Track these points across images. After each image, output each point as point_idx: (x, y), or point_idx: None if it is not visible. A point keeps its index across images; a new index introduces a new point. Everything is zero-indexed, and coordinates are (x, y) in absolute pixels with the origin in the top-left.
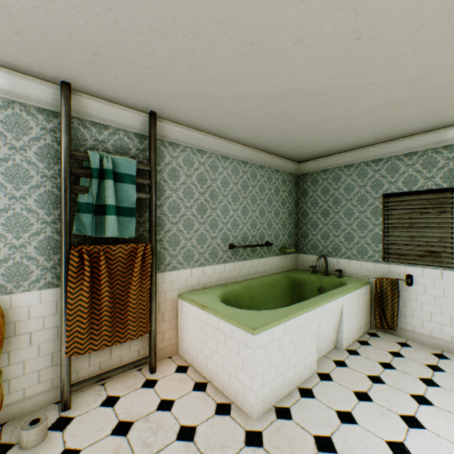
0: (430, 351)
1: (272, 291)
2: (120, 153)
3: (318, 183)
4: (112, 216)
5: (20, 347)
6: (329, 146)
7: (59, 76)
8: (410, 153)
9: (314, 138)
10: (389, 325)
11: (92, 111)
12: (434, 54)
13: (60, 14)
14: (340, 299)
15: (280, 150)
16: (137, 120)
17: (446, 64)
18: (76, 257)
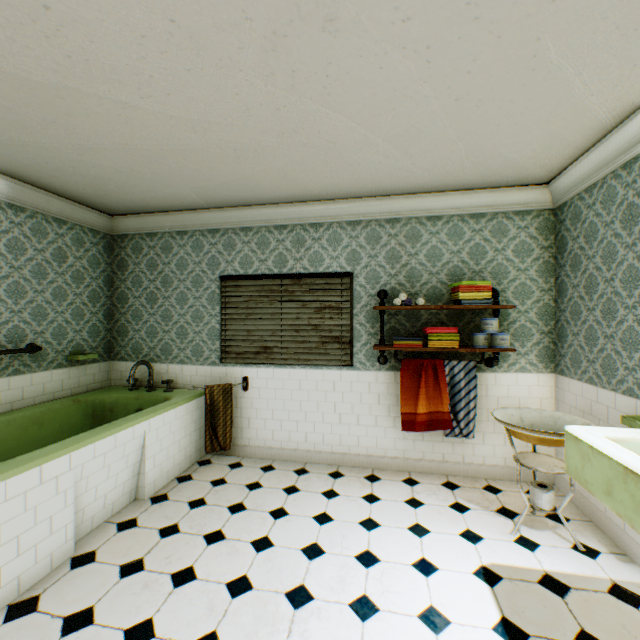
0: (262, 465)
1: (39, 433)
2: None
3: (143, 252)
4: None
5: None
6: (145, 197)
7: None
8: (247, 228)
9: (108, 177)
10: (223, 445)
11: None
12: (195, 94)
13: None
14: (140, 426)
15: (56, 185)
16: None
17: (220, 115)
18: None
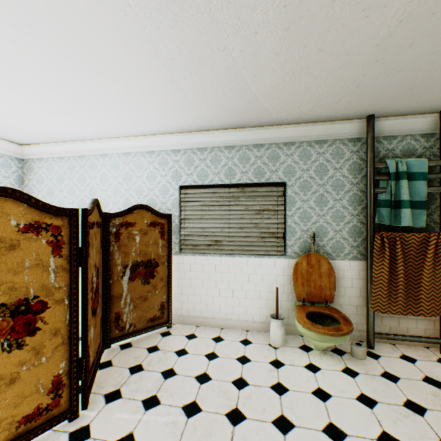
0: None
1: None
2: (406, 155)
3: None
4: (406, 209)
5: (338, 294)
6: None
7: (367, 113)
8: None
9: None
10: None
11: (384, 129)
12: None
13: (398, 77)
14: None
15: None
16: (423, 122)
17: None
18: (378, 240)
